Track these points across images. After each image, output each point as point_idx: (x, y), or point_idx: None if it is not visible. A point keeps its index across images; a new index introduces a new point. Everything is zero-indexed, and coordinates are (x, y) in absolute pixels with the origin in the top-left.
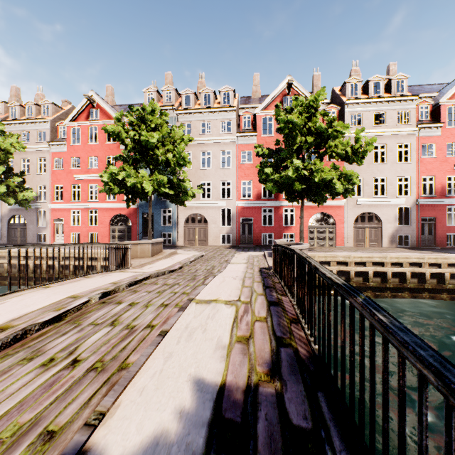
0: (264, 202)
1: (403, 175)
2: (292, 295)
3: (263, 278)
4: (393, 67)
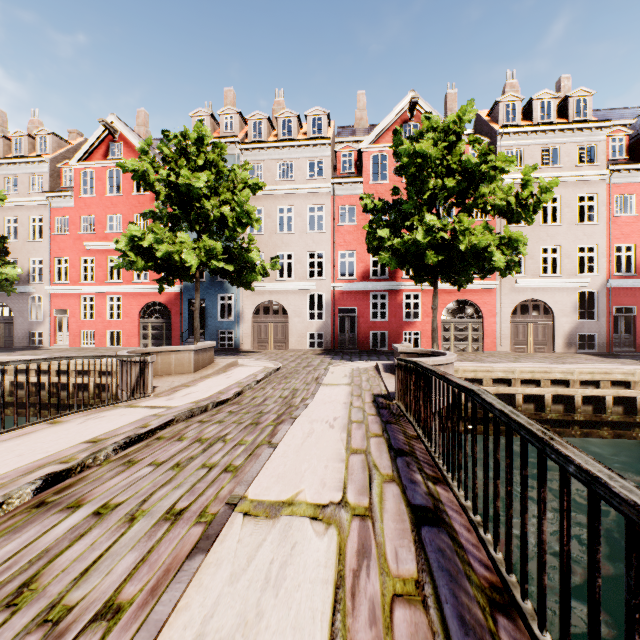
0: (374, 283)
1: (586, 242)
2: (466, 492)
3: (384, 424)
4: (566, 82)
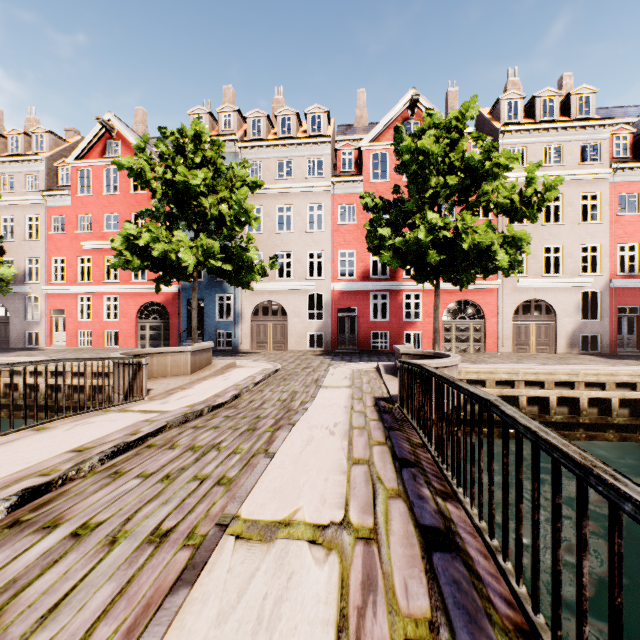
0: (375, 283)
1: (589, 242)
2: (480, 511)
3: (387, 430)
4: (568, 80)
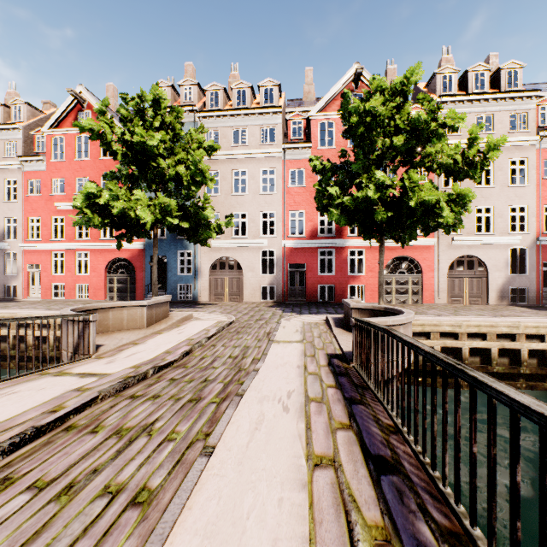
0: (322, 241)
1: (518, 203)
2: None
3: (349, 404)
4: (494, 59)
